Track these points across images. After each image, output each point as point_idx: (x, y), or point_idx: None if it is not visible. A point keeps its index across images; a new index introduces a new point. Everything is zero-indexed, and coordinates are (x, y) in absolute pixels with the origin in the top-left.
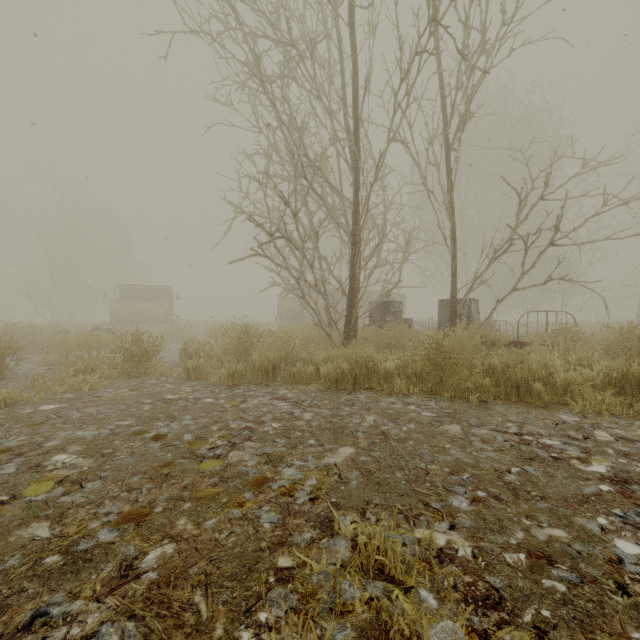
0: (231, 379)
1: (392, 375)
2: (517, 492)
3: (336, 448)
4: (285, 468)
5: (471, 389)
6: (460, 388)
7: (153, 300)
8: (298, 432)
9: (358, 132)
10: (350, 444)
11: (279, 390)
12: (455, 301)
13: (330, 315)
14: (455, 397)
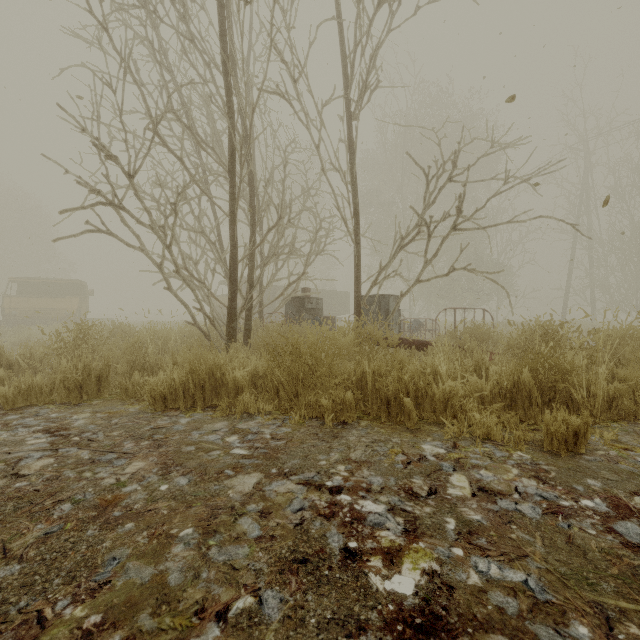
0: (22, 398)
1: (242, 388)
2: None
3: None
4: None
5: (328, 407)
6: (319, 405)
7: (59, 296)
8: None
9: (229, 81)
10: None
11: (78, 413)
12: (358, 295)
13: (203, 310)
14: (310, 418)
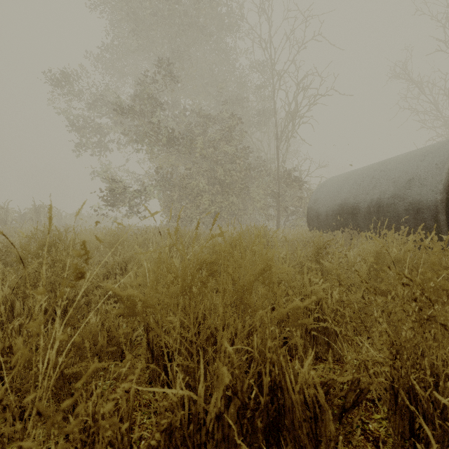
0: None
1: None
2: None
3: None
4: None
5: None
6: None
7: None
8: None
9: None
10: None
11: None
12: None
13: None
14: None
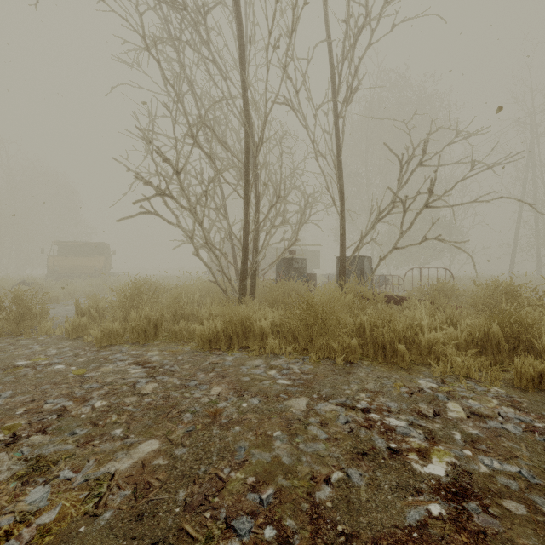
0: (106, 339)
1: (267, 334)
2: (319, 526)
3: (138, 443)
4: (37, 486)
5: (338, 350)
6: (329, 348)
7: (89, 255)
8: (115, 415)
9: (246, 94)
10: (162, 434)
11: (150, 351)
12: (343, 259)
13: (223, 272)
14: (323, 358)
